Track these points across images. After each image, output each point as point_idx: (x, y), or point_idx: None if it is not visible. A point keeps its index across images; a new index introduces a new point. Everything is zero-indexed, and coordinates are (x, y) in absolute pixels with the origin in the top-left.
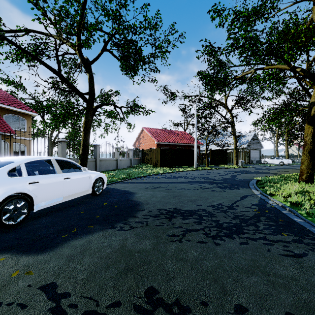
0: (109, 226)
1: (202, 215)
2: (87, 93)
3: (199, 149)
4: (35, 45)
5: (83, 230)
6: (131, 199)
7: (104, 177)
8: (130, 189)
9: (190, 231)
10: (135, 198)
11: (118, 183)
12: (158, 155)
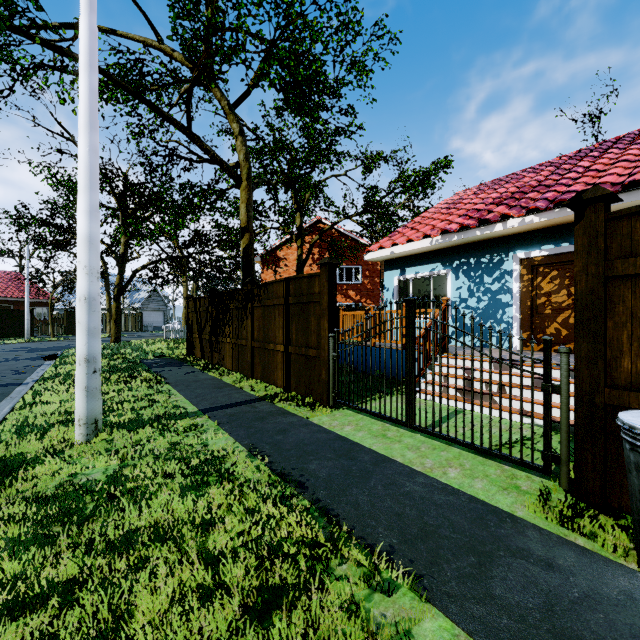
0: None
1: None
2: None
3: None
4: None
5: None
6: None
7: None
8: None
9: None
10: None
11: None
12: None
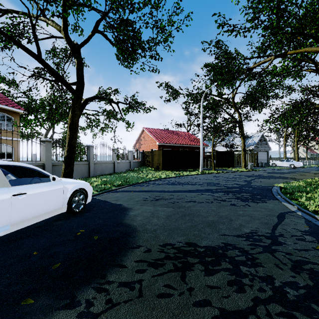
0: (64, 299)
1: (236, 260)
2: (74, 82)
3: (204, 151)
4: (12, 25)
5: (6, 316)
6: (122, 220)
7: (88, 188)
8: (124, 202)
9: (229, 317)
10: (128, 218)
11: (111, 192)
12: (160, 157)
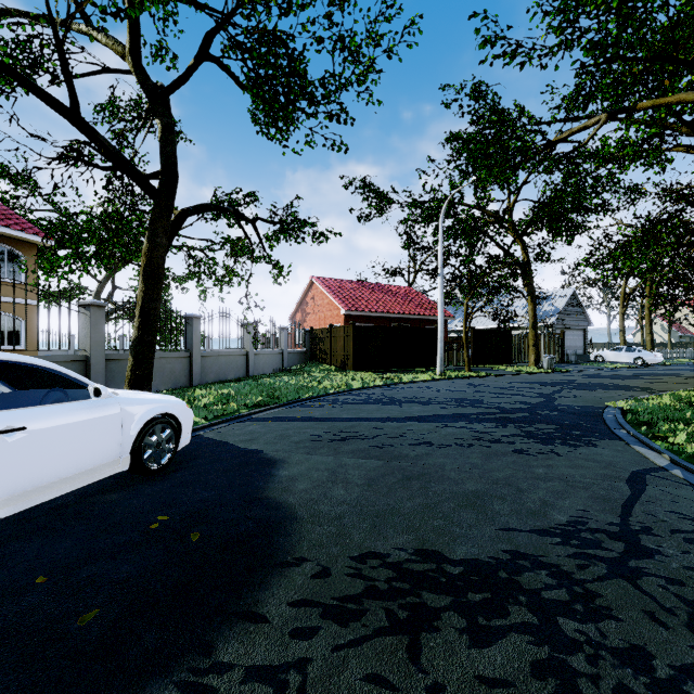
0: None
1: (546, 601)
2: (156, 173)
3: (445, 328)
4: (14, 43)
5: None
6: (260, 491)
7: (182, 413)
8: (267, 446)
9: None
10: (276, 486)
11: (239, 422)
12: (348, 343)
